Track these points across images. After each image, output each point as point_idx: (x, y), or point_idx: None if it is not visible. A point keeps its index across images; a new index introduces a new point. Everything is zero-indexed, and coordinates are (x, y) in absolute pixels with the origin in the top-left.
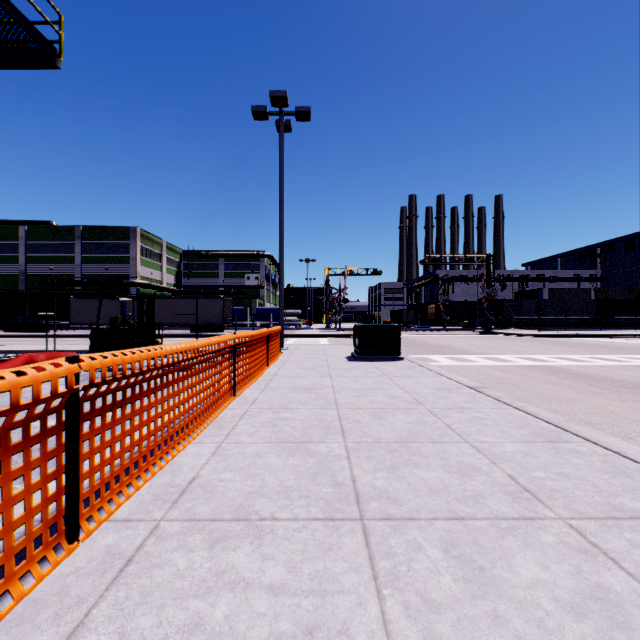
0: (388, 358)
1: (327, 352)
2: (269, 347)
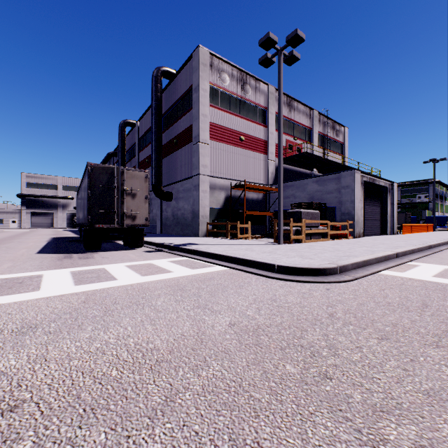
0: None
1: None
2: (427, 228)
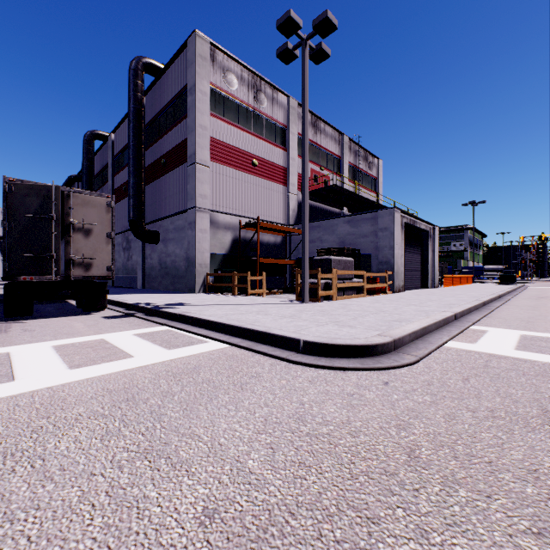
0: (509, 284)
1: (491, 284)
2: (467, 280)
